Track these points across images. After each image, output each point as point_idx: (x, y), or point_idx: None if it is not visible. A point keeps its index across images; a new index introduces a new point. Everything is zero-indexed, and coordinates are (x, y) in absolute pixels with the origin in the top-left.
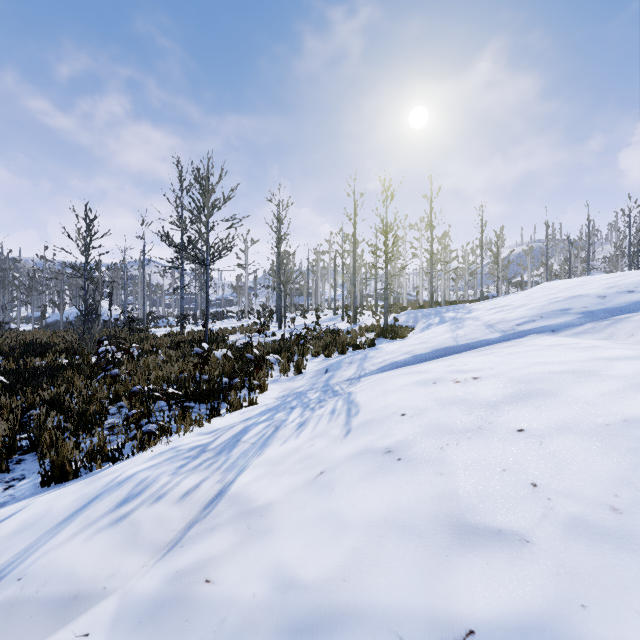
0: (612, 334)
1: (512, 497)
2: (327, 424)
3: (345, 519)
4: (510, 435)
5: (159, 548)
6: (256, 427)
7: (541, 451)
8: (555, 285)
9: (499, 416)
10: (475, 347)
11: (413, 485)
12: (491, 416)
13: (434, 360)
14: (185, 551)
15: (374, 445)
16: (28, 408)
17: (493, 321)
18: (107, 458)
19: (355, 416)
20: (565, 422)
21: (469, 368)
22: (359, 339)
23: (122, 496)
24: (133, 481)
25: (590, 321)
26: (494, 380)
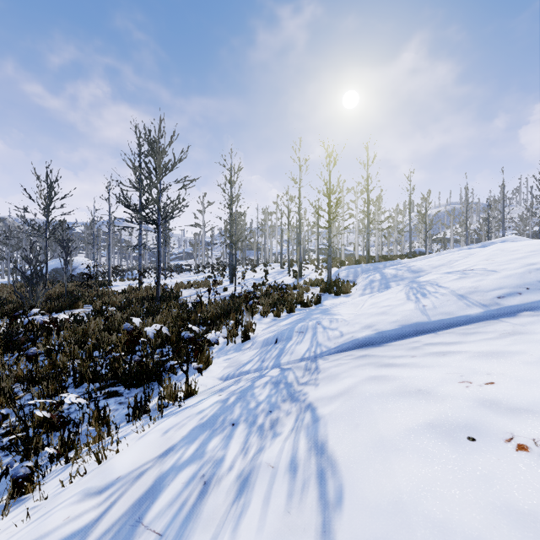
0: None
1: None
2: (286, 511)
3: None
4: None
5: None
6: (174, 480)
7: None
8: (514, 247)
9: None
10: (453, 325)
11: None
12: None
13: (405, 341)
14: None
15: None
16: None
17: (463, 290)
18: None
19: (338, 511)
20: None
21: (510, 398)
22: (305, 294)
23: None
24: None
25: None
26: None
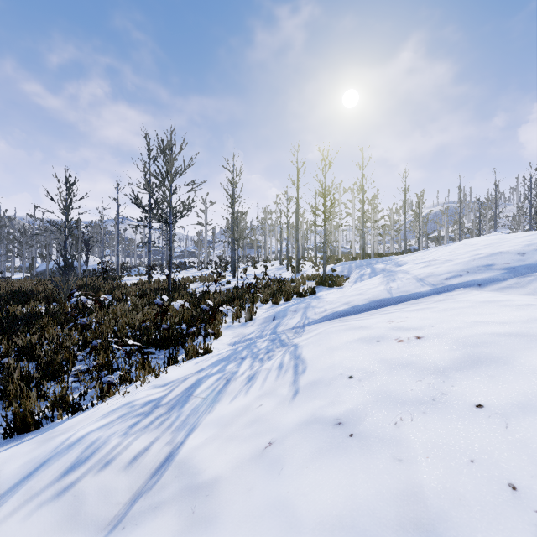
0: (536, 289)
1: (490, 504)
2: (275, 380)
3: (296, 515)
4: (469, 412)
5: (100, 527)
6: (208, 380)
7: (509, 437)
8: (475, 242)
9: (452, 386)
10: (408, 299)
11: (370, 473)
12: (443, 385)
13: (371, 311)
14: (125, 536)
15: (323, 413)
16: (2, 356)
17: (423, 275)
18: (69, 407)
19: (302, 374)
20: (527, 398)
21: (410, 325)
22: (302, 287)
23: (70, 462)
24: (83, 444)
25: (513, 276)
26: (438, 341)
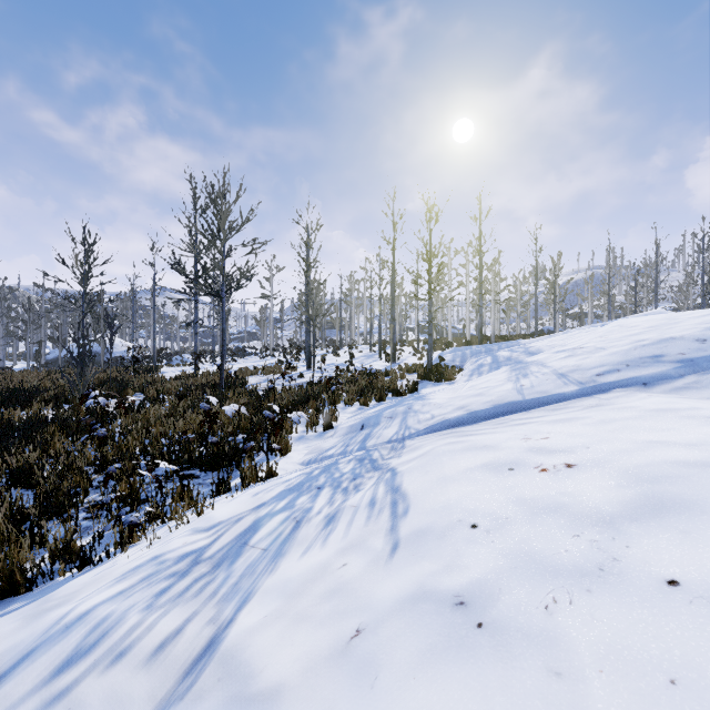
0: None
1: None
2: (365, 525)
3: None
4: (658, 592)
5: None
6: (270, 521)
7: None
8: (635, 323)
9: (626, 546)
10: (546, 403)
11: (512, 696)
12: (613, 545)
13: (496, 419)
14: None
15: (436, 584)
16: None
17: (565, 369)
18: (77, 557)
19: (403, 517)
20: None
21: (554, 445)
22: (399, 382)
23: (65, 653)
24: (87, 623)
25: (691, 372)
26: (598, 472)
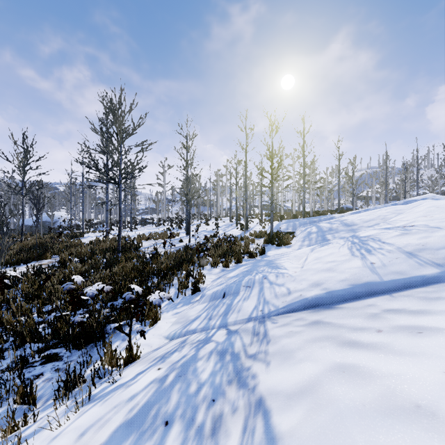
0: None
1: None
2: None
3: None
4: None
5: None
6: None
7: None
8: None
9: None
10: (407, 286)
11: None
12: None
13: (358, 303)
14: None
15: None
16: None
17: (410, 247)
18: None
19: None
20: None
21: None
22: (251, 245)
23: None
24: None
25: None
26: None
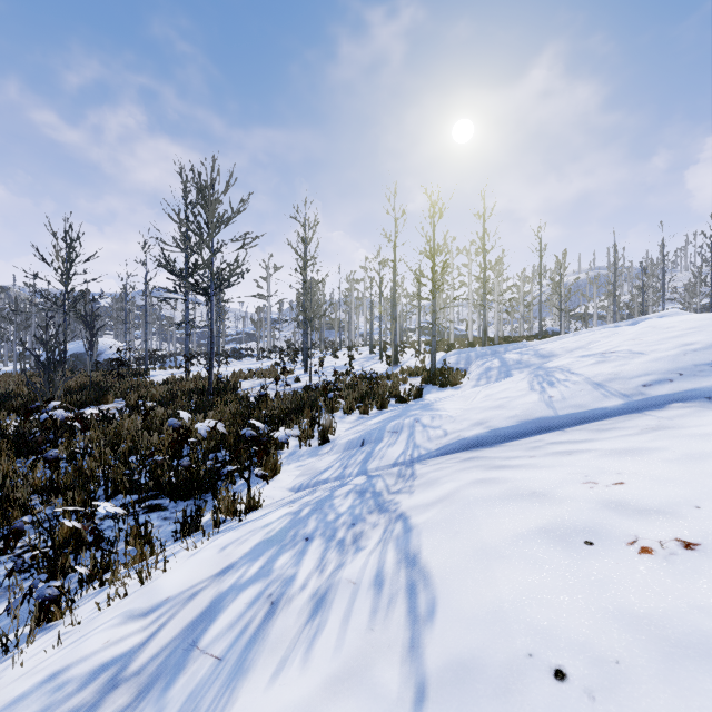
0: None
1: None
2: (368, 628)
3: None
4: None
5: None
6: (235, 600)
7: None
8: (669, 324)
9: None
10: (585, 420)
11: None
12: None
13: (525, 440)
14: None
15: None
16: None
17: (601, 377)
18: None
19: (429, 624)
20: None
21: (640, 498)
22: (402, 386)
23: None
24: None
25: None
26: None
